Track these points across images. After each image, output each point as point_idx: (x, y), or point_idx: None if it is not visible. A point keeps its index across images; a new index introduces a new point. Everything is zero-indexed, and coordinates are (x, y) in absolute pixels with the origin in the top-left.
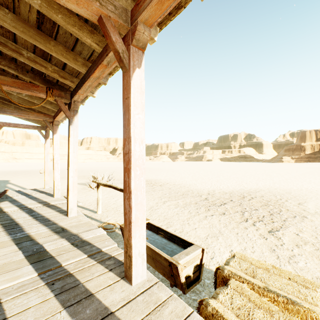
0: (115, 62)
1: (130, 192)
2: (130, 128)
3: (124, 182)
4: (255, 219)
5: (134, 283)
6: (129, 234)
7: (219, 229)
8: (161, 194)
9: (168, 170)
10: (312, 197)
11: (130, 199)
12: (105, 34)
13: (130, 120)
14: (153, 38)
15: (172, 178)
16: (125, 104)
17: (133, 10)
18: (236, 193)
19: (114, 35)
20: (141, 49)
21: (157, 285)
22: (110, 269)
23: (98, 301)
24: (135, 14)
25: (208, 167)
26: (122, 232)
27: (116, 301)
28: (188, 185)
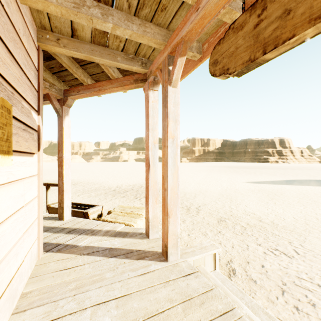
0: (48, 103)
1: (63, 176)
2: (63, 145)
3: (58, 172)
4: (142, 197)
5: (65, 219)
6: (62, 197)
7: (118, 204)
8: (75, 190)
9: (81, 171)
10: (181, 183)
11: (63, 179)
12: (49, 100)
13: (63, 141)
14: (75, 99)
15: (86, 177)
16: (59, 133)
17: (65, 91)
18: (138, 185)
19: (55, 101)
20: (69, 107)
21: (78, 218)
22: (48, 220)
23: (47, 226)
24: (66, 94)
25: (123, 167)
26: (48, 209)
27: (57, 225)
28: (101, 182)
